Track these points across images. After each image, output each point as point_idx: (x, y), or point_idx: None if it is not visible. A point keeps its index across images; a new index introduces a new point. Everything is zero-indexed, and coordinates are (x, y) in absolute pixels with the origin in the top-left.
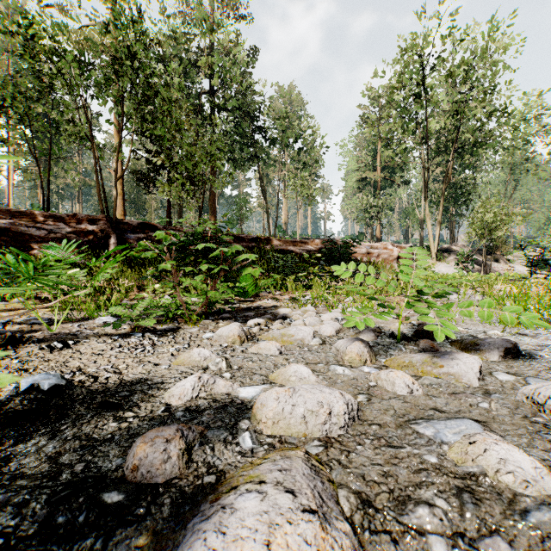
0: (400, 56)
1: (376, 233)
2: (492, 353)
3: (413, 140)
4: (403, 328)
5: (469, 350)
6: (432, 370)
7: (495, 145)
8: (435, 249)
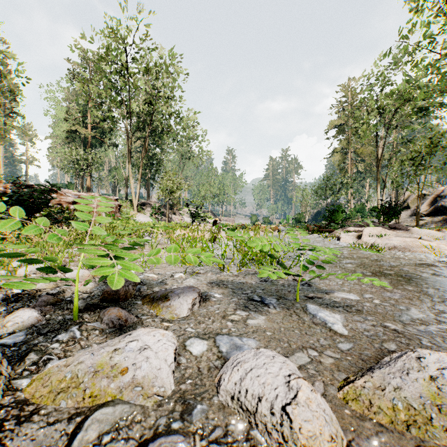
0: (108, 32)
1: (87, 185)
2: (182, 307)
3: (120, 113)
4: (93, 287)
5: (161, 308)
6: (109, 385)
7: (174, 136)
8: (136, 203)
